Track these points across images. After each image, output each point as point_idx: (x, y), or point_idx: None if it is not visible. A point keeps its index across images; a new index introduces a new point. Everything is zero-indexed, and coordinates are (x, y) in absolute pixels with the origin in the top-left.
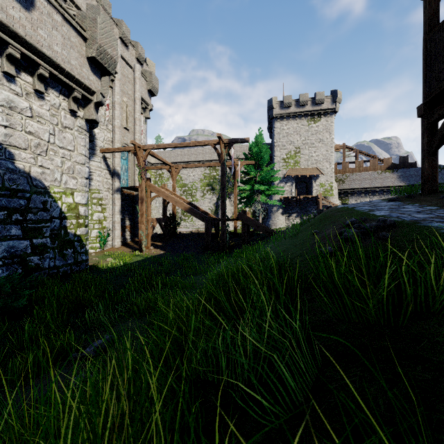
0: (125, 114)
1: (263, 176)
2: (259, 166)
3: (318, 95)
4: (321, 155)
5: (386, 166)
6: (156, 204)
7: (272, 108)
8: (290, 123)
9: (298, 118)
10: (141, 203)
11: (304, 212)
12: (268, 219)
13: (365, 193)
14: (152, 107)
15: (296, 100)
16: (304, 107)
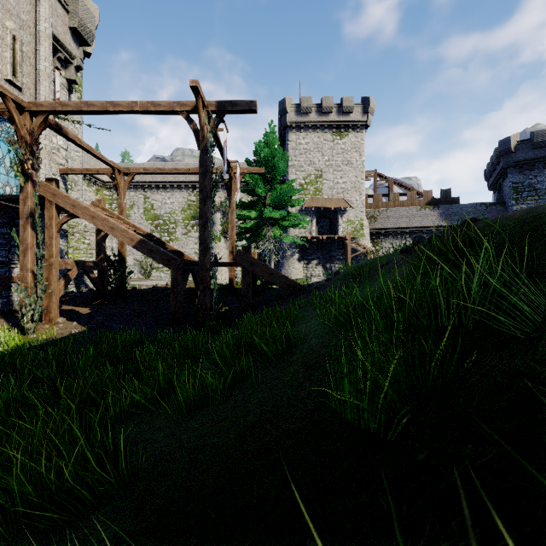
0: (11, 53)
1: (277, 196)
2: (271, 181)
3: (345, 101)
4: (349, 182)
5: (425, 200)
6: (112, 244)
7: (286, 113)
8: (309, 135)
9: (320, 130)
10: (25, 227)
11: (328, 258)
12: (280, 267)
13: (401, 234)
14: (81, 62)
15: (317, 105)
16: (327, 116)
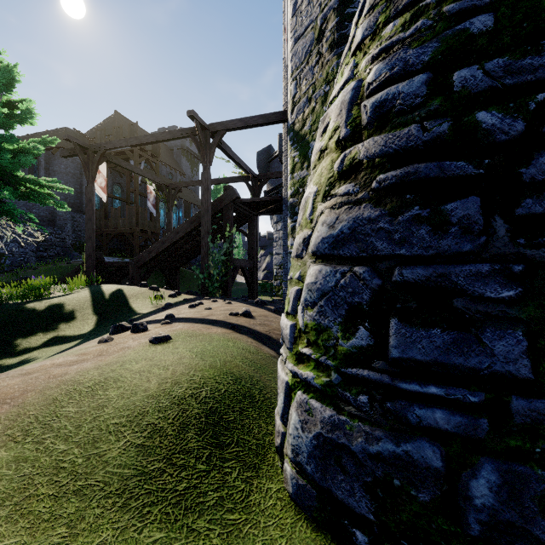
0: None
1: None
2: None
3: None
4: None
5: None
6: None
7: None
8: None
9: None
10: (256, 245)
11: None
12: None
13: None
14: None
15: None
16: None
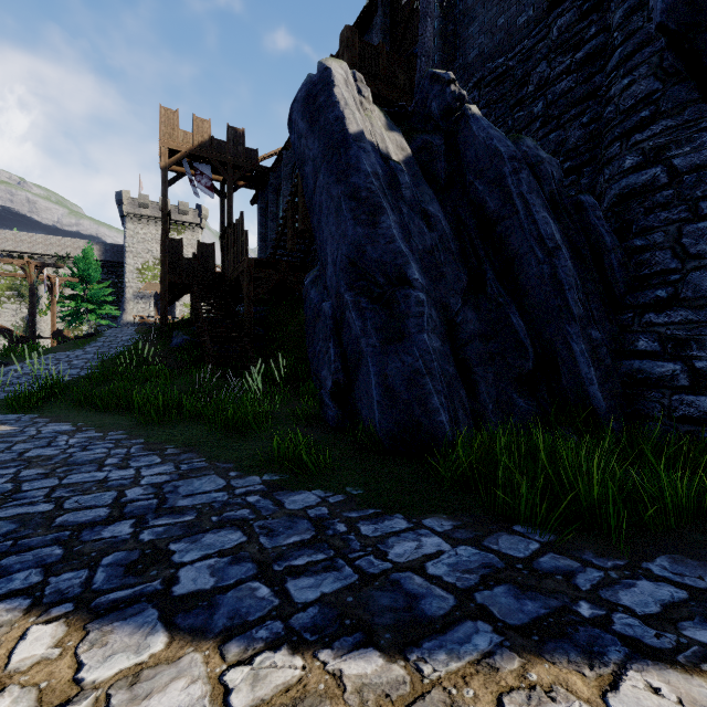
0: None
1: (92, 295)
2: (89, 282)
3: (181, 205)
4: None
5: None
6: None
7: (123, 204)
8: (148, 227)
9: (158, 224)
10: None
11: None
12: None
13: None
14: None
15: (155, 202)
16: None
